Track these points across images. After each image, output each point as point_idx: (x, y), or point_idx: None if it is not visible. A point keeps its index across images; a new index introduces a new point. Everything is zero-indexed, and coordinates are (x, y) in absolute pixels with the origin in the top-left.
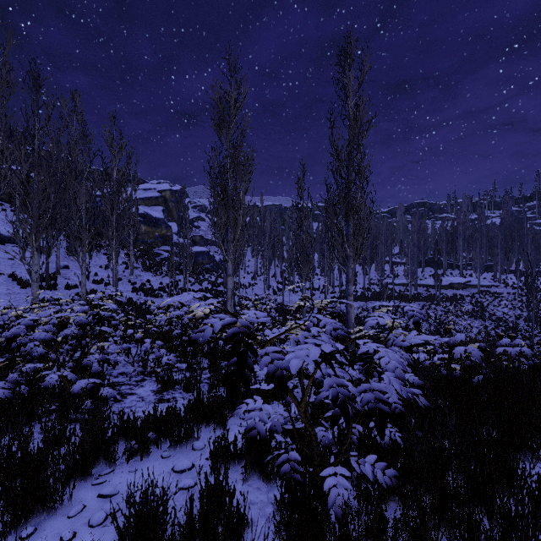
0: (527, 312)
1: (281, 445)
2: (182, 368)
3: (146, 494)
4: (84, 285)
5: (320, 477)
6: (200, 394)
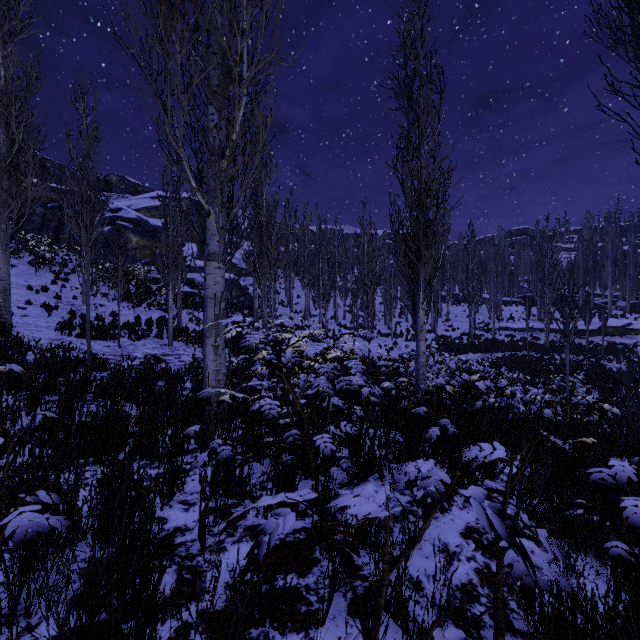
0: None
1: None
2: None
3: None
4: None
5: None
6: None
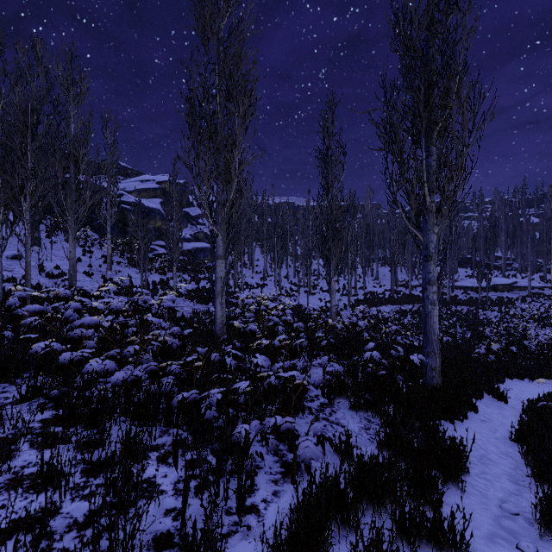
0: None
1: None
2: None
3: None
4: None
5: None
6: None
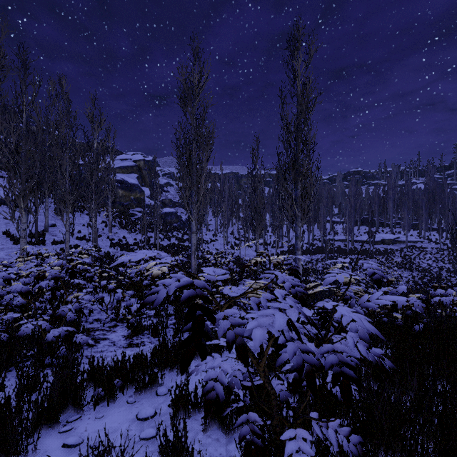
0: (448, 264)
1: (239, 395)
2: (150, 315)
3: (102, 455)
4: (68, 241)
5: (280, 436)
6: (166, 339)
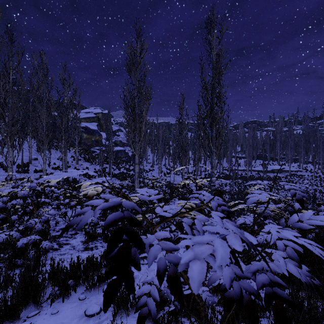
0: (320, 187)
1: None
2: (102, 226)
3: None
4: (45, 170)
5: None
6: None
